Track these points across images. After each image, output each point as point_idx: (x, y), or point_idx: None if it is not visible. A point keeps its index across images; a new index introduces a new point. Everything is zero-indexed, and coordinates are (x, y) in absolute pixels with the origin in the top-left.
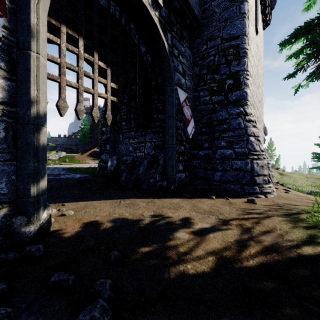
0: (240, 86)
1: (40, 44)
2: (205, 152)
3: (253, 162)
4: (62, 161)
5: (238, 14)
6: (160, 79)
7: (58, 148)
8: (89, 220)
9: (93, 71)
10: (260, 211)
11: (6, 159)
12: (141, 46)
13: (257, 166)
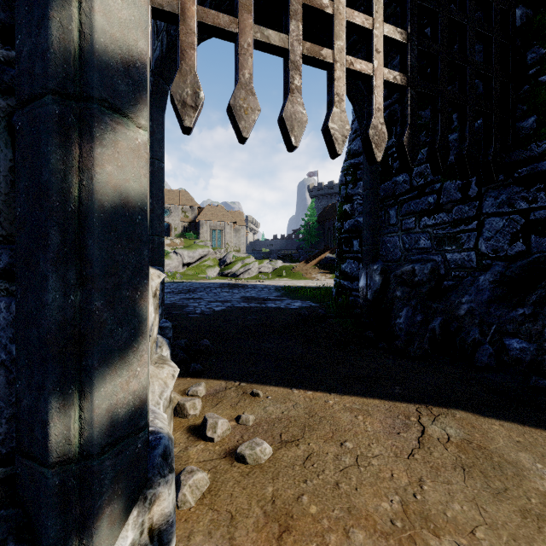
0: None
1: None
2: None
3: None
4: (277, 275)
5: None
6: None
7: (272, 255)
8: (320, 544)
9: None
10: None
11: None
12: None
13: None
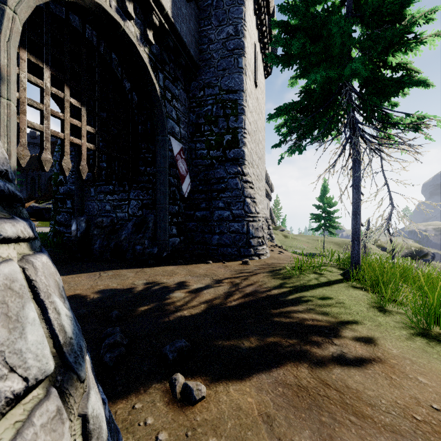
0: (238, 144)
1: (11, 88)
2: (202, 213)
3: (249, 224)
4: None
5: (236, 67)
6: (150, 125)
7: None
8: (67, 294)
9: (63, 110)
10: (250, 270)
11: None
12: (125, 82)
13: (252, 228)
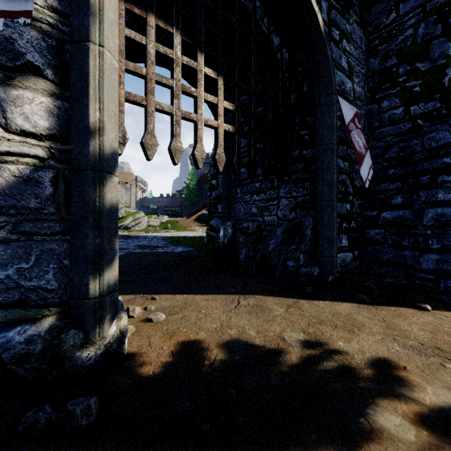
0: None
1: (105, 29)
2: (395, 214)
3: None
4: (164, 228)
5: None
6: (307, 87)
7: (160, 211)
8: (186, 337)
9: (195, 84)
10: None
11: (54, 232)
12: (273, 36)
13: None
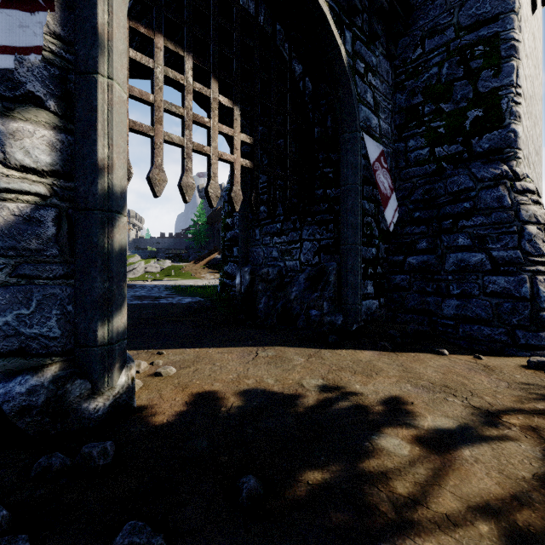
0: (501, 120)
1: (114, 60)
2: (420, 259)
3: (536, 280)
4: (166, 275)
5: None
6: (331, 121)
7: (160, 254)
8: (201, 388)
9: (209, 113)
10: None
11: (57, 275)
12: (295, 63)
13: None
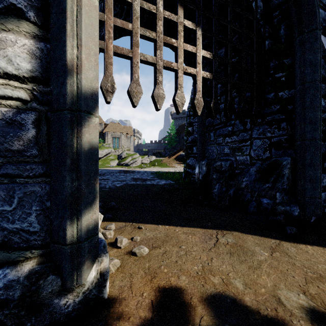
0: None
1: None
2: None
3: None
4: (152, 165)
5: None
6: (284, 29)
7: (149, 152)
8: (167, 281)
9: (176, 36)
10: None
11: (37, 174)
12: None
13: None
